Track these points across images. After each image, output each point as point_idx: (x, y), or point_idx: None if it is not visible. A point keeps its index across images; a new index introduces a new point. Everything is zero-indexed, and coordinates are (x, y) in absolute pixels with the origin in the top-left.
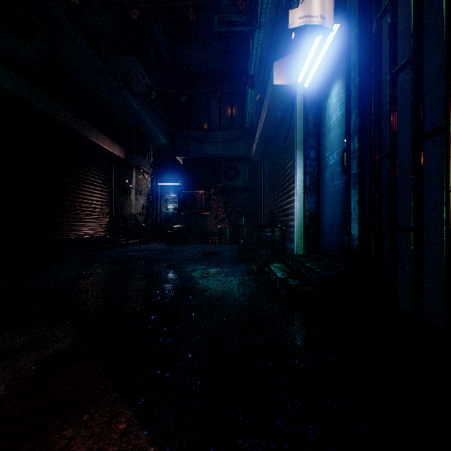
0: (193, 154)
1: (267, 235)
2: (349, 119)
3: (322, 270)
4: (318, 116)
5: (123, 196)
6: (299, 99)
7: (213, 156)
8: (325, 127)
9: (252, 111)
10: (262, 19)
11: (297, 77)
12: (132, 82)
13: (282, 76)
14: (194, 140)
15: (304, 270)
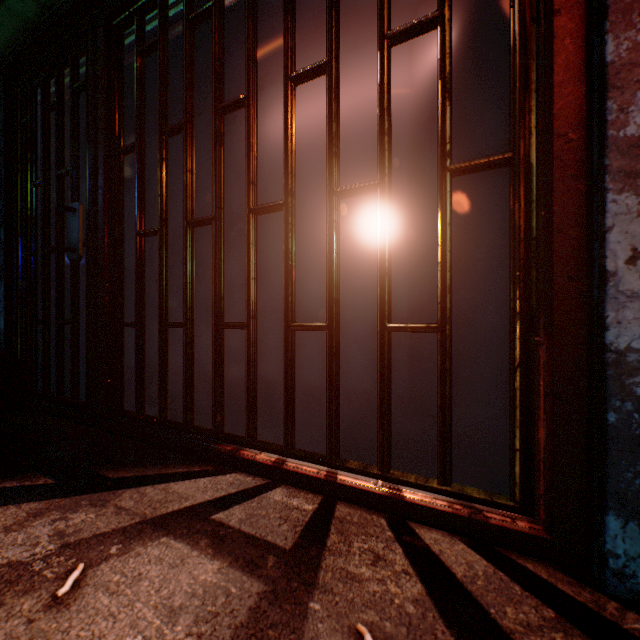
0: None
1: None
2: None
3: None
4: None
5: None
6: None
7: None
8: None
9: None
10: None
11: None
12: None
13: None
14: None
15: None
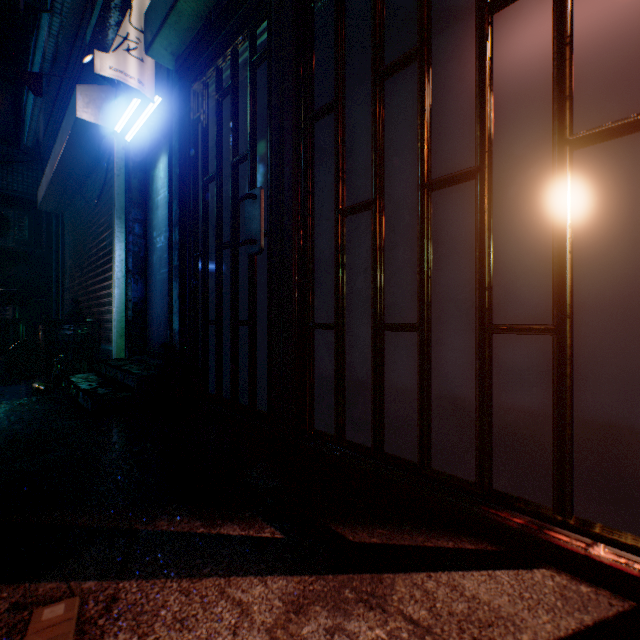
0: None
1: (67, 334)
2: (172, 206)
3: (142, 371)
4: (146, 183)
5: None
6: (120, 152)
7: None
8: (153, 201)
9: (39, 125)
10: (58, 4)
11: (116, 125)
12: None
13: (92, 110)
14: None
15: (122, 374)
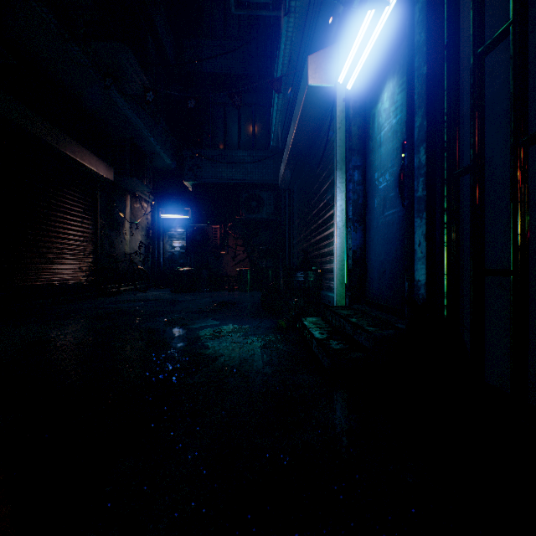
0: (205, 179)
1: (299, 280)
2: (411, 123)
3: (375, 329)
4: (363, 128)
5: (113, 230)
6: (340, 105)
7: (230, 181)
8: (373, 141)
9: (279, 126)
10: (292, 2)
11: (338, 75)
12: (123, 80)
13: (318, 74)
14: (206, 161)
15: (350, 327)
